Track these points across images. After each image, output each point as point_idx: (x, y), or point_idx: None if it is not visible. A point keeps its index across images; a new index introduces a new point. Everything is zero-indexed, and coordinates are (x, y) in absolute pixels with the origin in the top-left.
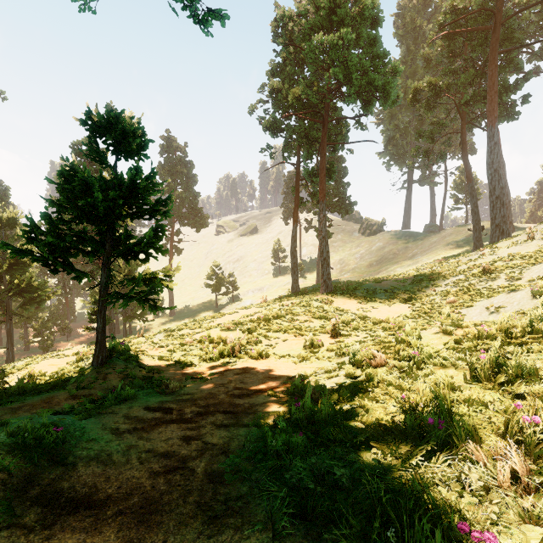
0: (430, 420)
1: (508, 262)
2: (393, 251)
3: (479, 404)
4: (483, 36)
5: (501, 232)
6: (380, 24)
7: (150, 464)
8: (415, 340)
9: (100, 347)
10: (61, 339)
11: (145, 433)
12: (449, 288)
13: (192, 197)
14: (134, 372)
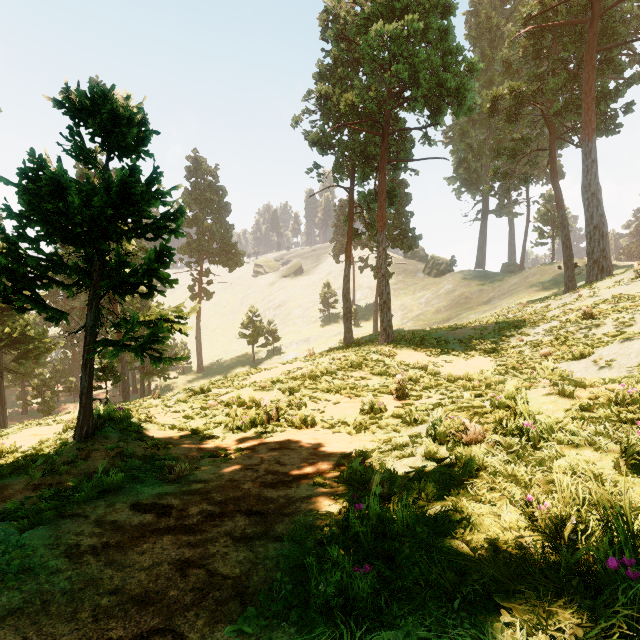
0: (611, 561)
1: (614, 305)
2: (465, 295)
3: None
4: (577, 31)
5: (601, 270)
6: (453, 12)
7: (110, 622)
8: (526, 405)
9: (85, 414)
10: (67, 400)
11: (120, 553)
12: (540, 337)
13: (224, 230)
14: (130, 449)
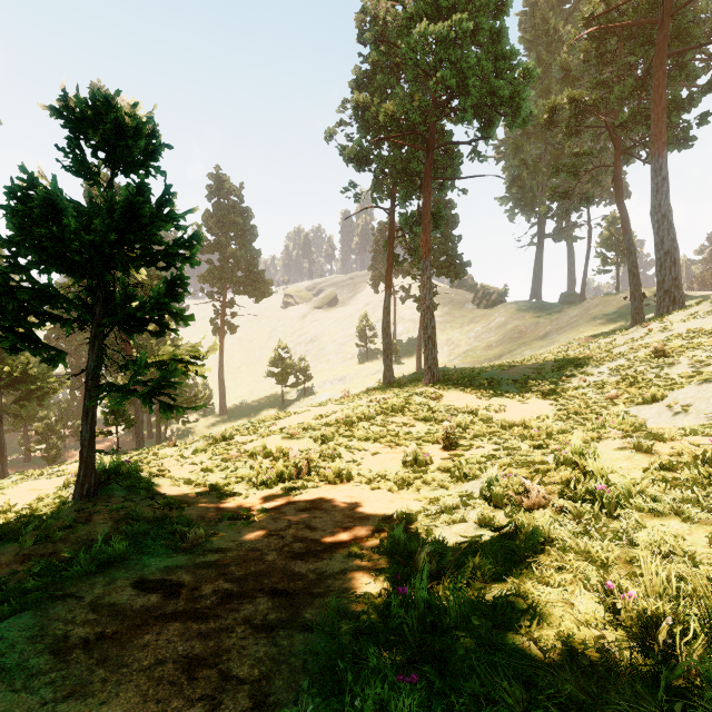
0: None
1: (689, 341)
2: (518, 328)
3: None
4: (645, 33)
5: (672, 301)
6: (506, 11)
7: None
8: (598, 464)
9: (86, 469)
10: (74, 446)
11: (116, 647)
12: (605, 377)
13: (250, 256)
14: (138, 510)
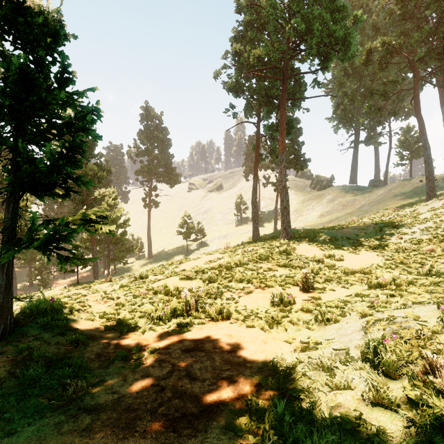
0: None
1: None
2: (342, 203)
3: None
4: None
5: None
6: None
7: None
8: None
9: (2, 312)
10: (59, 277)
11: None
12: (418, 235)
13: (167, 158)
14: (42, 350)
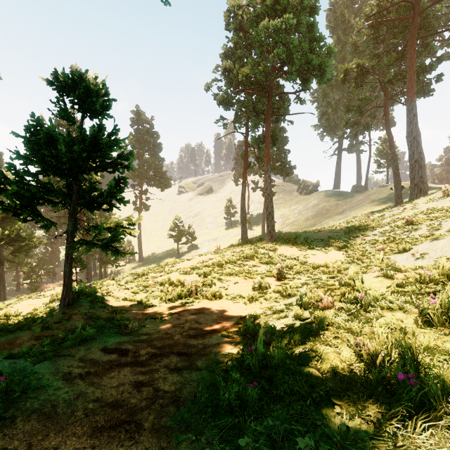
0: (400, 375)
1: (428, 215)
2: (326, 207)
3: (441, 352)
4: (403, 25)
5: (419, 191)
6: (317, 12)
7: (95, 417)
8: (360, 284)
9: (67, 290)
10: (47, 281)
11: (97, 378)
12: (377, 237)
13: (157, 162)
14: (98, 313)
